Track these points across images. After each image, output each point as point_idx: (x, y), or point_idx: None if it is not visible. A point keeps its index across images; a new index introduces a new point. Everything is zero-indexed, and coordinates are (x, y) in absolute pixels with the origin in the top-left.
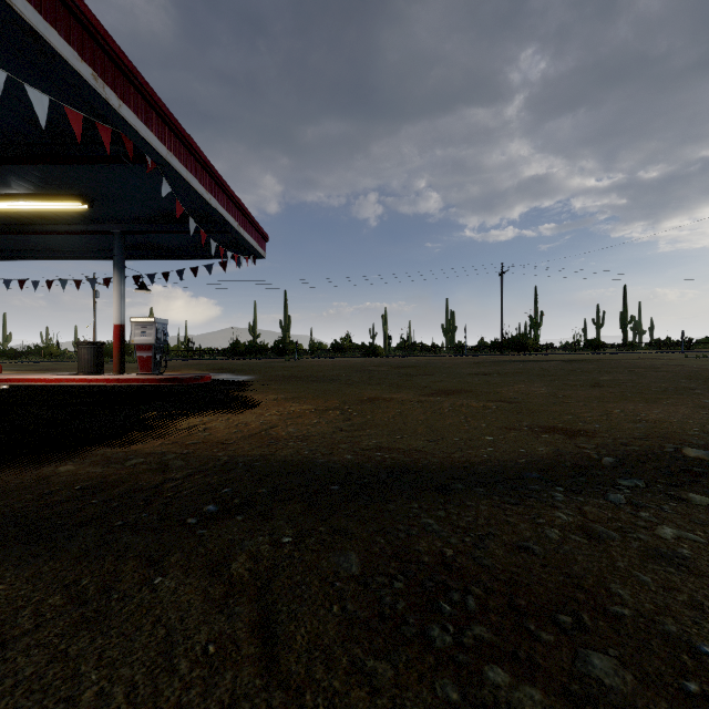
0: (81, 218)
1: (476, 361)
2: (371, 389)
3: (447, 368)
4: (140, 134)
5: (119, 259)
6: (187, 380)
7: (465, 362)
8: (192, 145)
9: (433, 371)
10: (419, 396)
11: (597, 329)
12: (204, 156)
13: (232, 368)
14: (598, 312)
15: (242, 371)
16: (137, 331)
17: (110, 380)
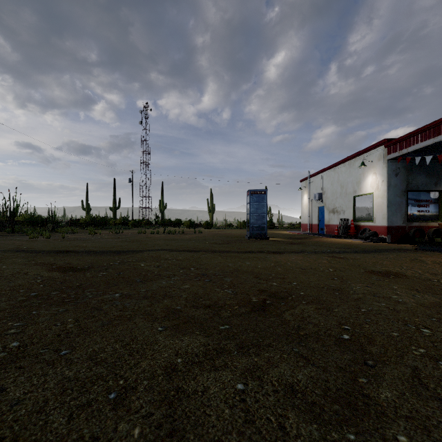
0: None
1: None
2: None
3: None
4: None
5: None
6: None
7: None
8: None
9: None
10: None
11: None
12: None
13: None
14: None
15: None
16: None
17: None
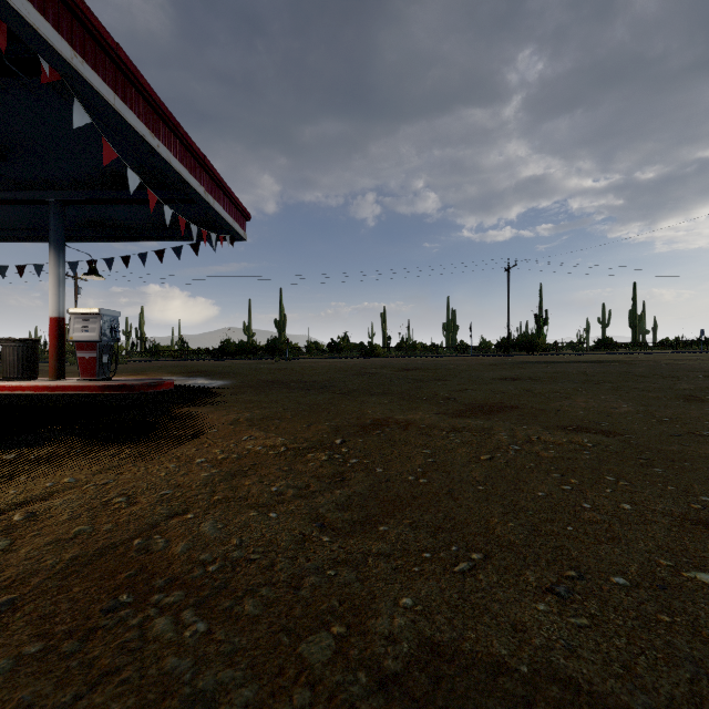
0: (4, 182)
1: (493, 362)
2: (375, 402)
3: (461, 371)
4: (9, 4)
5: (55, 235)
6: (139, 388)
7: (481, 364)
8: (121, 58)
9: (447, 375)
10: (448, 416)
11: (603, 328)
12: (145, 82)
13: (209, 370)
14: (604, 311)
15: (219, 374)
16: (77, 326)
17: (39, 388)
